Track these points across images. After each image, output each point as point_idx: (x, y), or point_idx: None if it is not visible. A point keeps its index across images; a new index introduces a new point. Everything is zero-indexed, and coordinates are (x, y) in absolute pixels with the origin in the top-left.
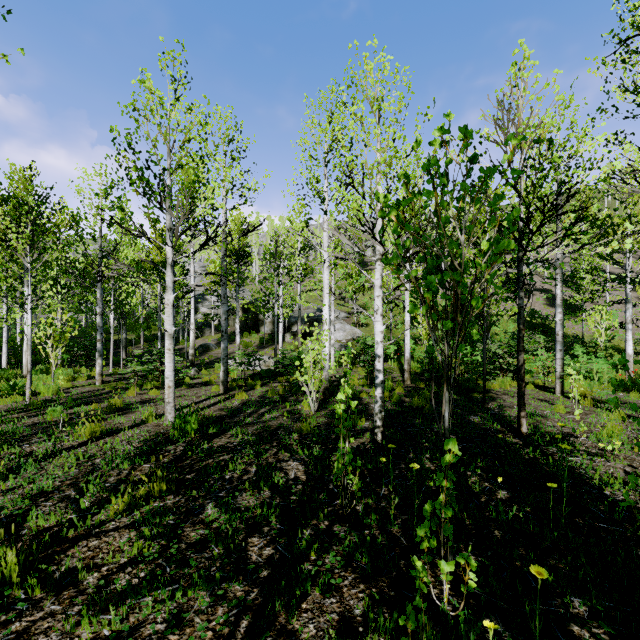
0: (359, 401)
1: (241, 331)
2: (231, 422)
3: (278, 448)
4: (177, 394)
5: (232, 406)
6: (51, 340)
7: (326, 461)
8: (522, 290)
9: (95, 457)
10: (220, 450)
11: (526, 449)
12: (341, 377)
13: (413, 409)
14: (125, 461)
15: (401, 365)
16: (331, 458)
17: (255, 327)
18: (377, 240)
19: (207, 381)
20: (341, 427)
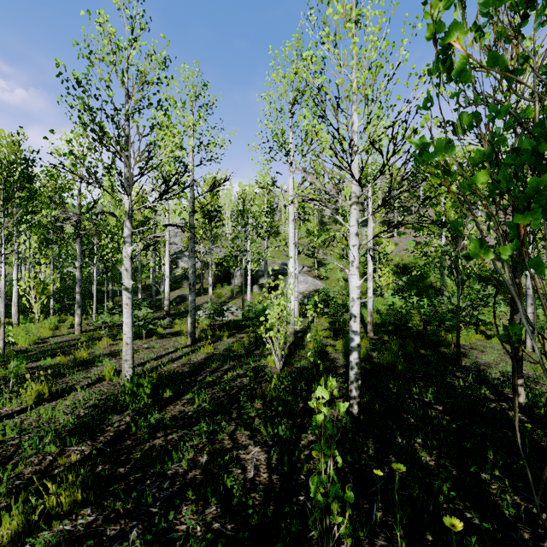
0: (325, 356)
1: (215, 283)
2: (191, 381)
3: (237, 422)
4: (146, 345)
5: (196, 361)
6: (34, 292)
7: (294, 446)
8: None
9: (26, 431)
10: (170, 424)
11: (537, 430)
12: (305, 328)
13: (383, 367)
14: (55, 440)
15: (361, 316)
16: (300, 441)
17: (227, 280)
18: (354, 178)
19: (177, 331)
20: (322, 443)
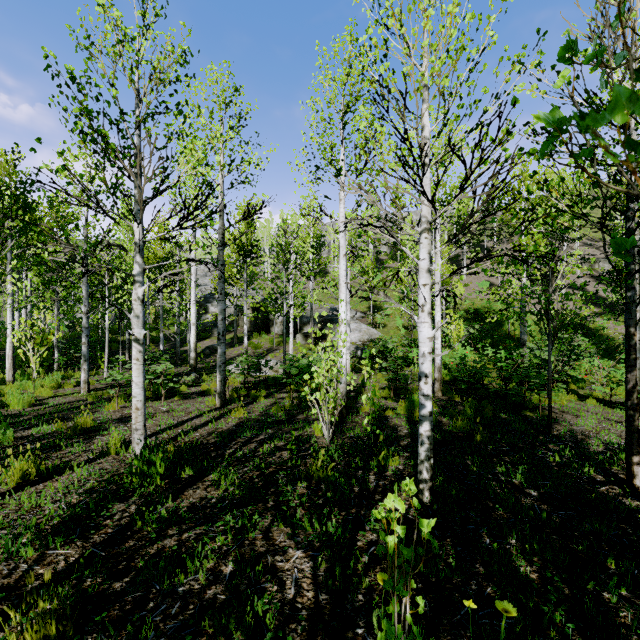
0: (384, 422)
1: (251, 332)
2: (218, 456)
3: (274, 514)
4: (165, 408)
5: (225, 428)
6: (31, 343)
7: (348, 549)
8: (634, 276)
9: None
10: (187, 517)
11: None
12: (359, 386)
13: (457, 437)
14: (35, 540)
15: None
16: (356, 541)
17: (265, 327)
18: (427, 196)
19: (205, 390)
20: (396, 578)
